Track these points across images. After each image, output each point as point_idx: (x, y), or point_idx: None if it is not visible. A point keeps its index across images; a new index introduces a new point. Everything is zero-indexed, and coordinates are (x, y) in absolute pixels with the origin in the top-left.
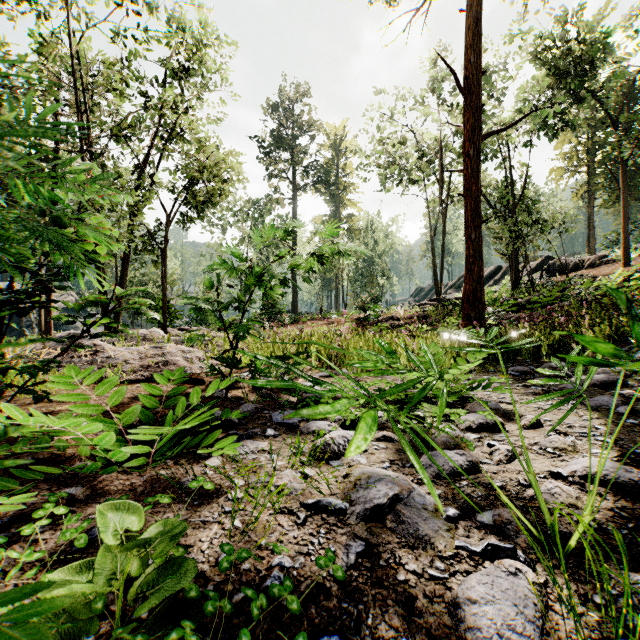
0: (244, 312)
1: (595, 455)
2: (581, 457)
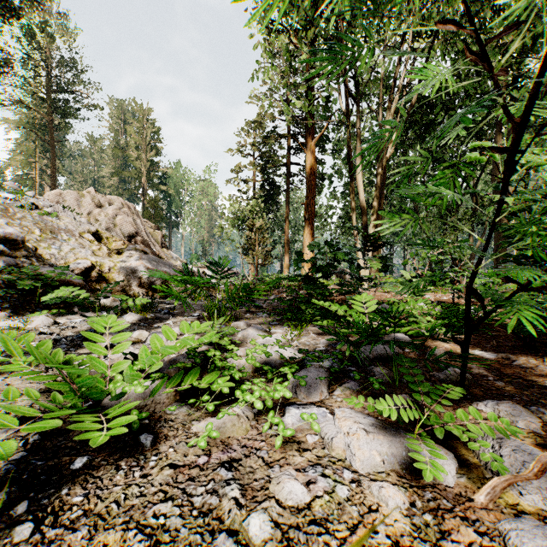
0: (484, 249)
1: None
2: (136, 348)
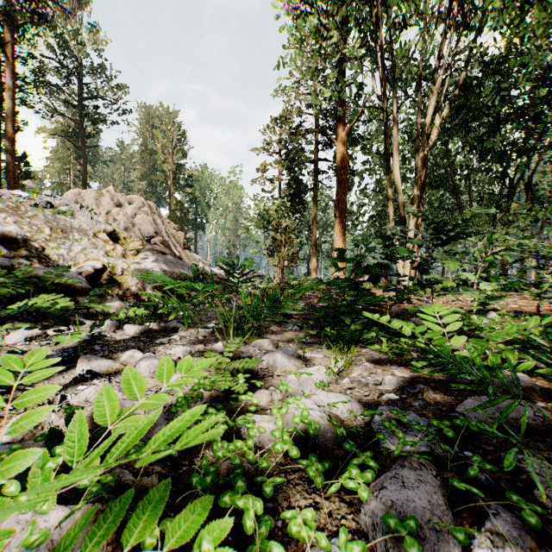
0: None
1: (100, 382)
2: (115, 382)
